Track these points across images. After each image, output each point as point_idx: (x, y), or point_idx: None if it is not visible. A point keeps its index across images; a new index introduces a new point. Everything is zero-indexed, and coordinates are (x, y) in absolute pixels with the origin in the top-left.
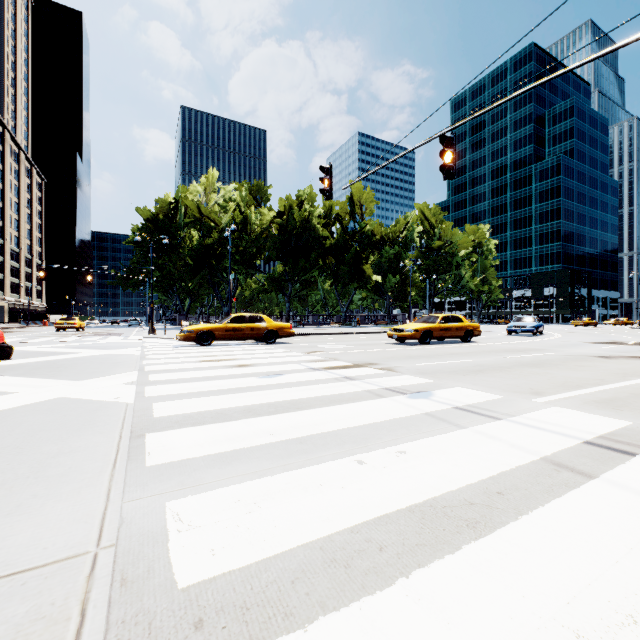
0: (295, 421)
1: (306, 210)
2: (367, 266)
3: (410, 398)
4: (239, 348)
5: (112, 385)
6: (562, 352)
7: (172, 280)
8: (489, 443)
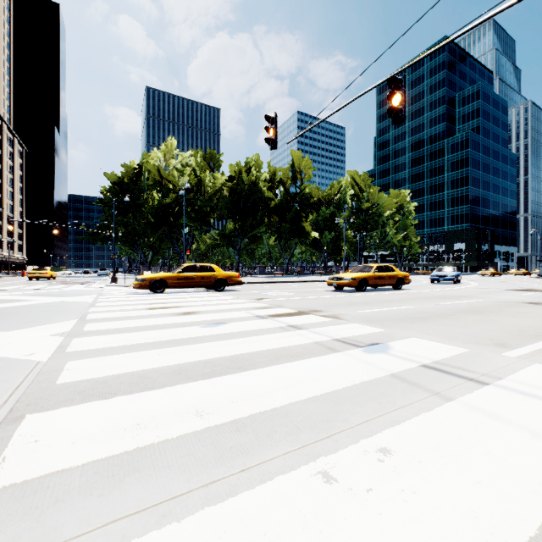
0: (233, 389)
1: (253, 175)
2: (306, 224)
3: (367, 352)
4: (189, 295)
5: (37, 337)
6: (490, 298)
7: (136, 236)
8: (499, 429)
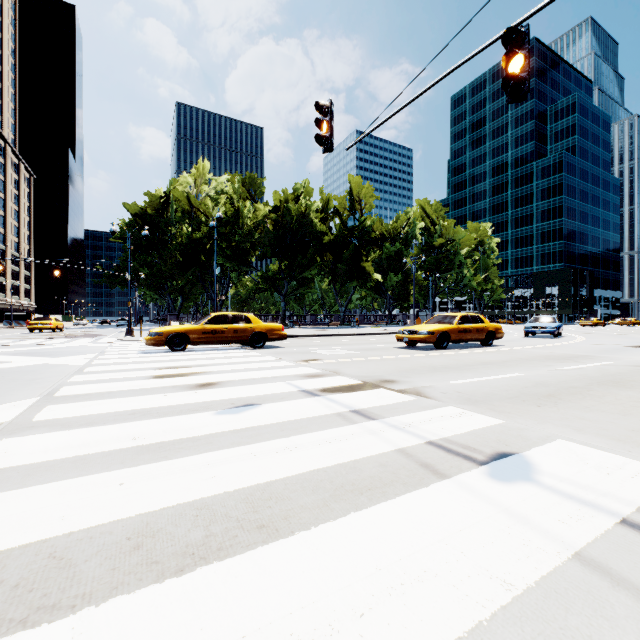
0: (234, 622)
1: (303, 204)
2: (367, 263)
3: (497, 480)
4: (217, 355)
5: None
6: (621, 360)
7: (163, 278)
8: None
